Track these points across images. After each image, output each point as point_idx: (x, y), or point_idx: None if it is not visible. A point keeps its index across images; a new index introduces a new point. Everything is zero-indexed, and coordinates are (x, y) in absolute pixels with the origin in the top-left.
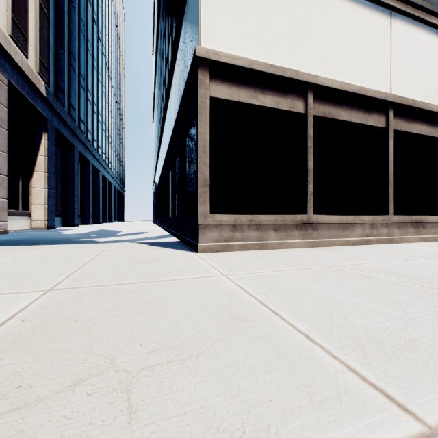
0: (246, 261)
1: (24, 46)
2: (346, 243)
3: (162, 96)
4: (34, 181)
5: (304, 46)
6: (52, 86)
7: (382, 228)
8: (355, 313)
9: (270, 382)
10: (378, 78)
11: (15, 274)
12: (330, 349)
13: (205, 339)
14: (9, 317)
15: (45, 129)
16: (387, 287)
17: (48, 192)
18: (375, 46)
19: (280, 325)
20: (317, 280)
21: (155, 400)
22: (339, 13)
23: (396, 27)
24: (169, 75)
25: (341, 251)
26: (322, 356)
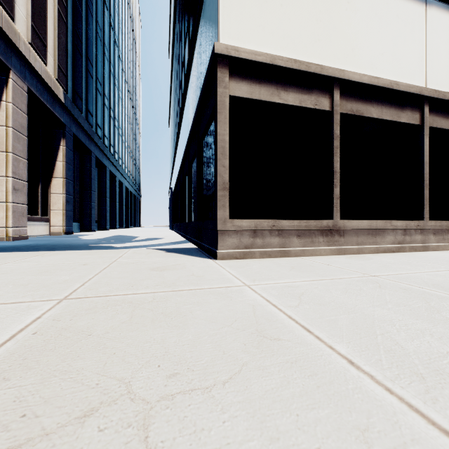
0: (268, 270)
1: (43, 53)
2: (376, 251)
3: (178, 99)
4: (53, 187)
5: (330, 38)
6: (70, 92)
7: (417, 235)
8: (403, 334)
9: (315, 422)
10: (411, 71)
11: (30, 281)
12: (382, 379)
13: (232, 362)
14: (21, 329)
15: (63, 134)
16: (434, 301)
17: (66, 198)
18: (408, 36)
19: (317, 346)
20: (351, 292)
21: (177, 441)
22: (368, 1)
23: (432, 15)
24: (185, 76)
25: (372, 259)
26: (374, 389)
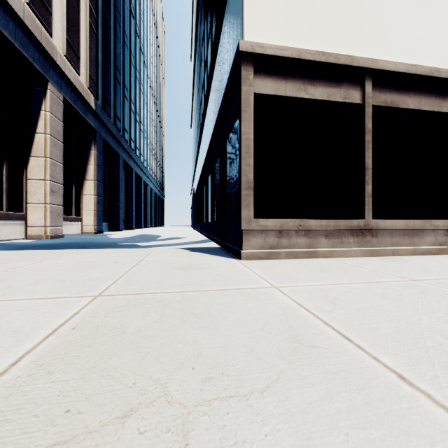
0: (296, 271)
1: (77, 64)
2: (414, 253)
3: (201, 101)
4: (85, 189)
5: (361, 27)
6: (100, 99)
7: None
8: None
9: (368, 444)
10: None
11: (68, 277)
12: (442, 400)
13: (267, 369)
14: (61, 323)
15: (94, 139)
16: None
17: (97, 199)
18: None
19: (359, 357)
20: (390, 297)
21: None
22: None
23: None
24: (208, 77)
25: (410, 262)
26: (433, 411)
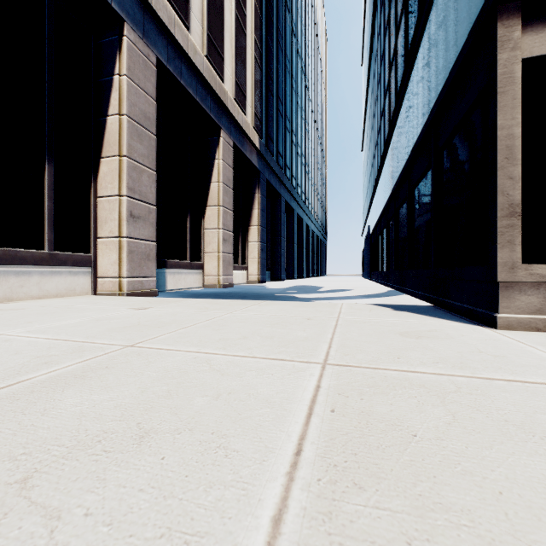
0: None
1: (244, 104)
2: None
3: (382, 110)
4: (250, 236)
5: None
6: (263, 137)
7: None
8: None
9: None
10: None
11: (271, 333)
12: None
13: None
14: (311, 399)
15: (258, 182)
16: None
17: (261, 246)
18: None
19: None
20: None
21: None
22: None
23: None
24: (404, 72)
25: None
26: None
